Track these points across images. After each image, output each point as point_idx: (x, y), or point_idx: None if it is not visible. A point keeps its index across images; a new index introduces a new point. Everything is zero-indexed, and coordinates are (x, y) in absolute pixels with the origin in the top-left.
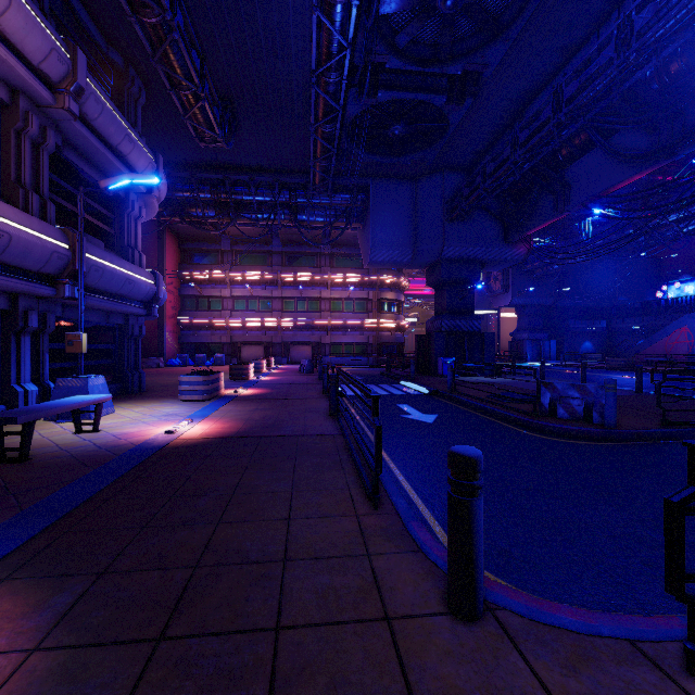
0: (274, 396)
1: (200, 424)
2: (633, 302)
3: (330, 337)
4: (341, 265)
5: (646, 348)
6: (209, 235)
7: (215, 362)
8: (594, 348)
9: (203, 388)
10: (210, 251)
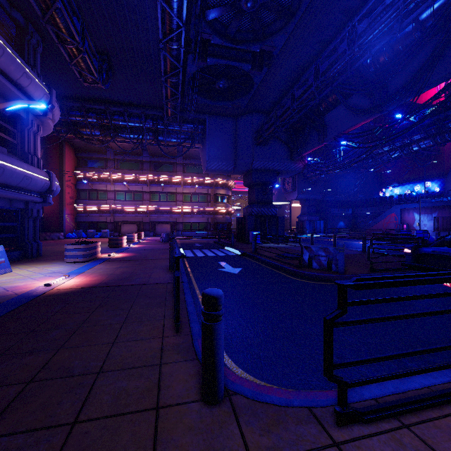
0: (135, 258)
1: (74, 278)
2: (367, 198)
3: (183, 218)
4: (190, 171)
5: (373, 225)
6: (97, 147)
7: (102, 235)
8: (345, 225)
9: (83, 253)
10: (98, 159)
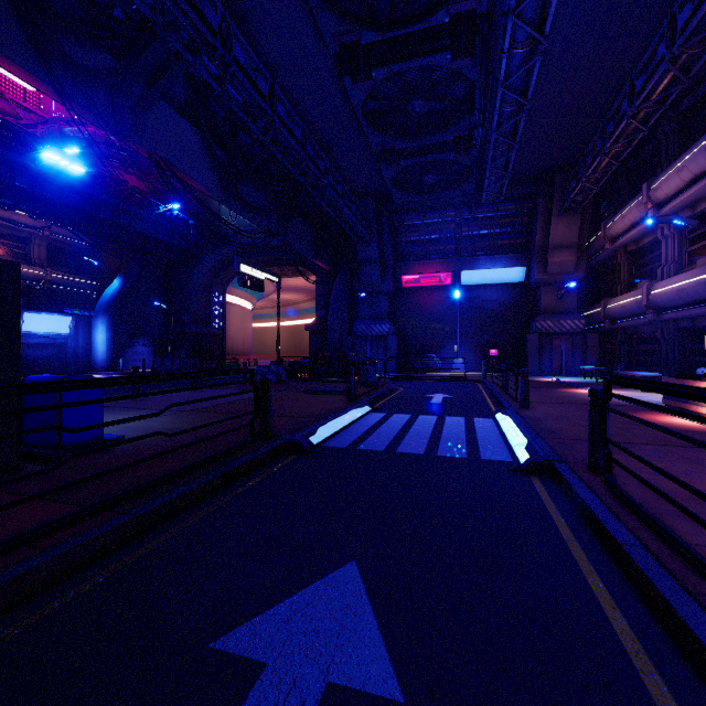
0: None
1: None
2: None
3: None
4: None
5: None
6: None
7: None
8: None
9: None
10: None
